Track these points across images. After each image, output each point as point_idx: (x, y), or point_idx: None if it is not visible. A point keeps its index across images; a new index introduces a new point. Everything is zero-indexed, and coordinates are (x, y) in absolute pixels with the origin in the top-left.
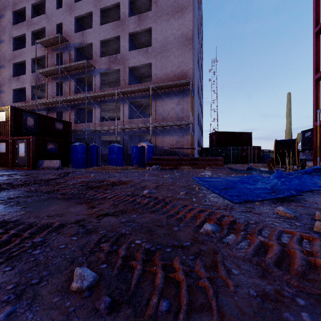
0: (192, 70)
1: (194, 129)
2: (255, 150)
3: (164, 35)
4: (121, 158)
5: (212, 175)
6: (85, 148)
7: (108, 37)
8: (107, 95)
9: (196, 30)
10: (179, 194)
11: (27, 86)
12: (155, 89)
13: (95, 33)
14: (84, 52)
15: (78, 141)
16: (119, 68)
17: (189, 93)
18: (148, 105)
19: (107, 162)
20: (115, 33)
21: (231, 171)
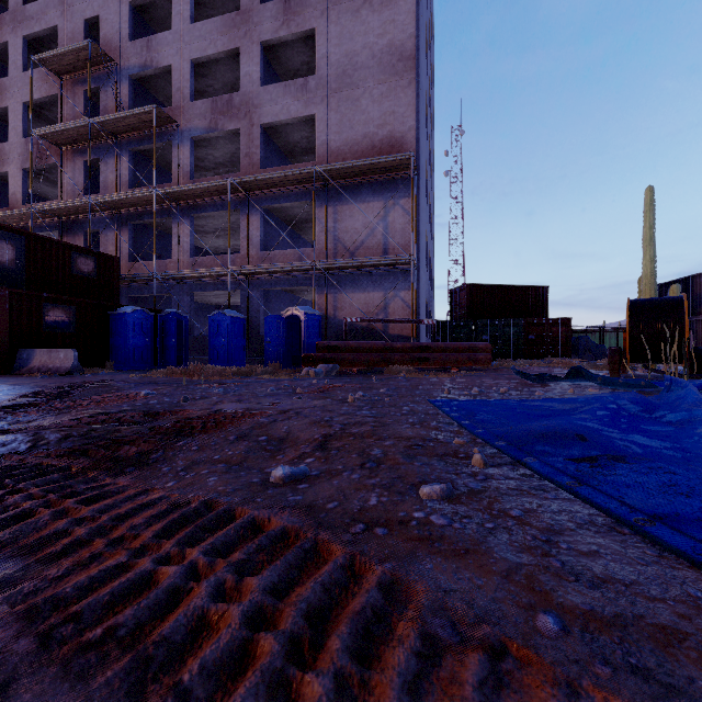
0: (415, 134)
1: (420, 275)
2: (558, 327)
3: (347, 49)
4: (241, 346)
5: (483, 393)
6: (148, 320)
7: (210, 52)
8: (208, 192)
9: (423, 43)
10: (417, 496)
11: (13, 170)
12: (325, 178)
13: (179, 42)
14: (154, 91)
15: (140, 305)
16: (237, 127)
17: (407, 187)
18: (309, 220)
19: (207, 356)
20: (228, 42)
21: (520, 378)
